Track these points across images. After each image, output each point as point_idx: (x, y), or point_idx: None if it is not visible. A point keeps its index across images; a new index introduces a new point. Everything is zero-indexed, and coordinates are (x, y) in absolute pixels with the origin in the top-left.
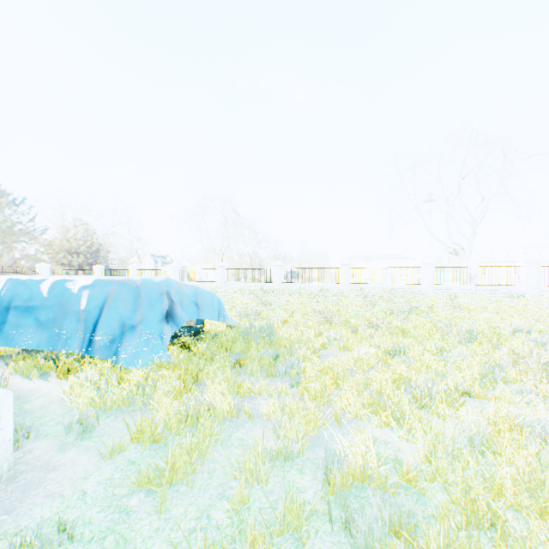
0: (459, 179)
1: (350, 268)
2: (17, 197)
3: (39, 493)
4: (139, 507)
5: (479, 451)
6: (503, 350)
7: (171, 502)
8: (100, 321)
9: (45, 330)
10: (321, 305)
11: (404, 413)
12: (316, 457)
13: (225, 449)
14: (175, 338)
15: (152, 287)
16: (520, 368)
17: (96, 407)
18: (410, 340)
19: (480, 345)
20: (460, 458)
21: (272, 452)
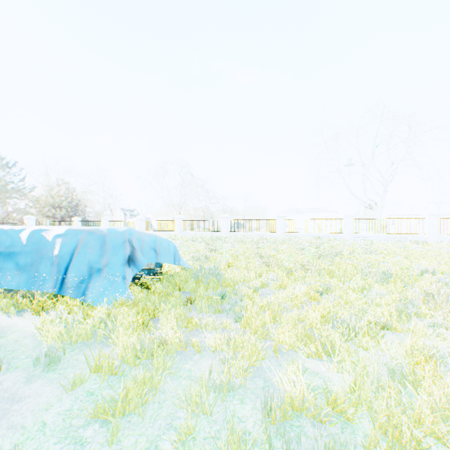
0: (373, 147)
1: (284, 219)
2: (9, 161)
3: (2, 425)
4: (93, 438)
5: (400, 380)
6: (415, 289)
7: (123, 432)
8: (71, 265)
9: (24, 273)
10: (260, 251)
11: (333, 346)
12: (255, 387)
13: (175, 380)
14: (136, 279)
15: (116, 236)
16: (430, 304)
17: (63, 341)
18: (335, 280)
19: (394, 284)
20: (383, 388)
21: (216, 383)
